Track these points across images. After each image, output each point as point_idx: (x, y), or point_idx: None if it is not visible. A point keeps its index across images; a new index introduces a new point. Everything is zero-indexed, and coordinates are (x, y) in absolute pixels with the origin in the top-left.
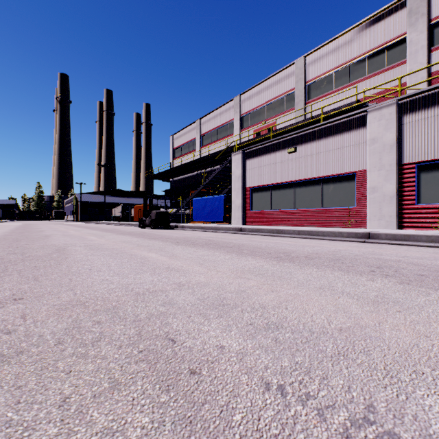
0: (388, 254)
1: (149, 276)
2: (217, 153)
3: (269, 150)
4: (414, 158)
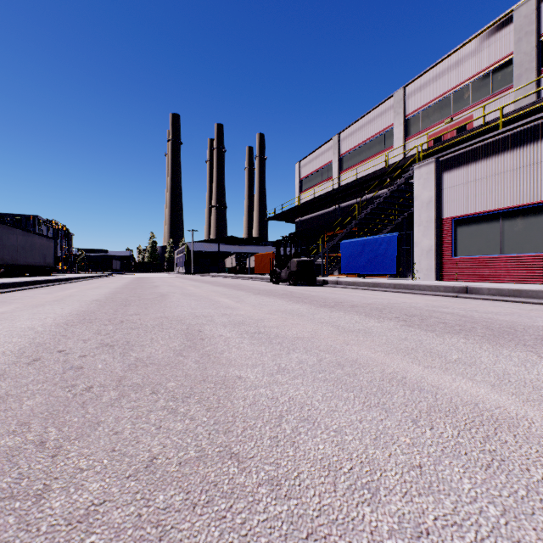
0: None
1: None
2: (369, 176)
3: (498, 149)
4: None
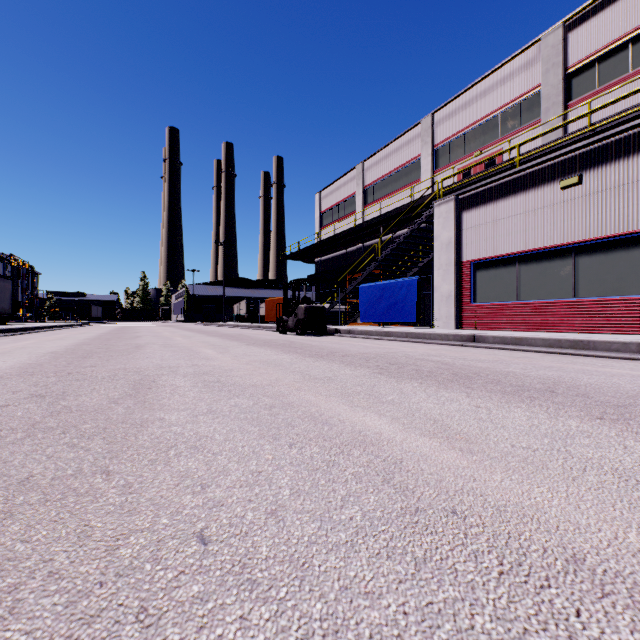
0: None
1: None
2: (394, 212)
3: (515, 188)
4: None
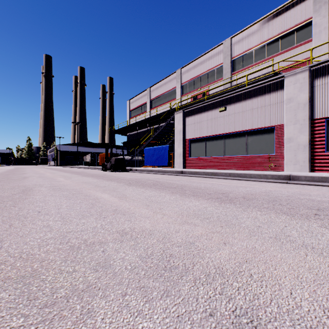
0: (316, 194)
1: (93, 220)
2: (163, 113)
3: (204, 109)
4: (324, 114)
